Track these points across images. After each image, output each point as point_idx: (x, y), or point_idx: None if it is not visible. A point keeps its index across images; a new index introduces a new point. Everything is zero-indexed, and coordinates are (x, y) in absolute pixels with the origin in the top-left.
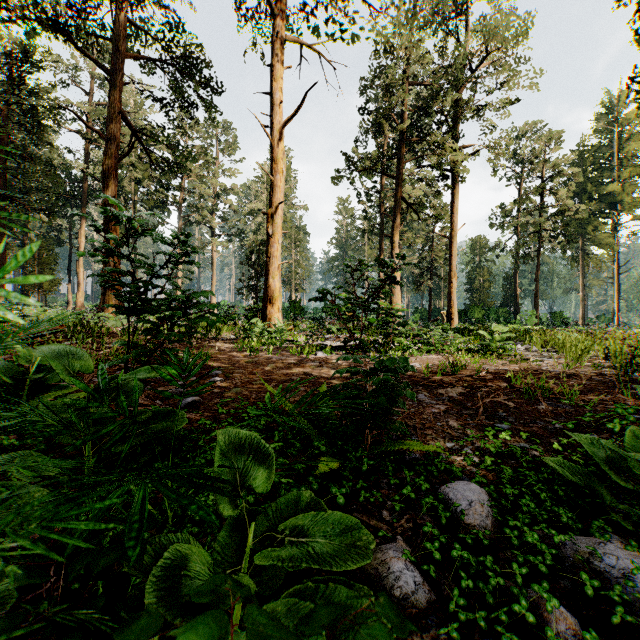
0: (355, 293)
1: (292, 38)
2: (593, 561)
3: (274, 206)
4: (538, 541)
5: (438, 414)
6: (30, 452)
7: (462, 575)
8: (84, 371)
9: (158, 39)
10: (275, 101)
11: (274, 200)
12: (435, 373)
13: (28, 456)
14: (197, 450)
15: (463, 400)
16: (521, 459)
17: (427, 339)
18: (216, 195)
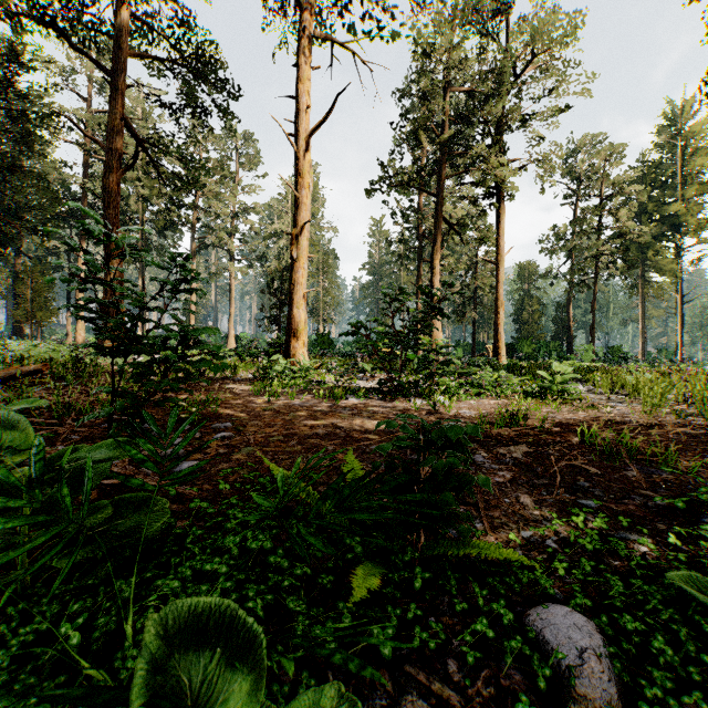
0: (393, 327)
1: (319, 35)
2: None
3: (299, 226)
4: None
5: (503, 485)
6: None
7: None
8: (16, 446)
9: (167, 36)
10: (300, 106)
11: (299, 219)
12: (490, 424)
13: None
14: (183, 552)
15: (531, 463)
16: (630, 562)
17: (476, 380)
18: (234, 215)
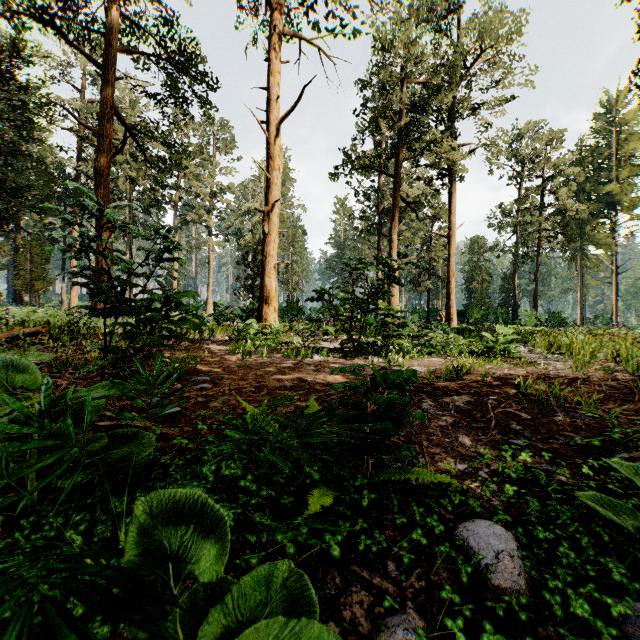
0: (353, 293)
1: (289, 32)
2: None
3: (270, 204)
4: (590, 613)
5: (445, 428)
6: None
7: None
8: (27, 387)
9: (152, 34)
10: (271, 96)
11: (270, 198)
12: (438, 378)
13: None
14: (167, 478)
15: (471, 410)
16: (548, 488)
17: (428, 341)
18: (213, 194)
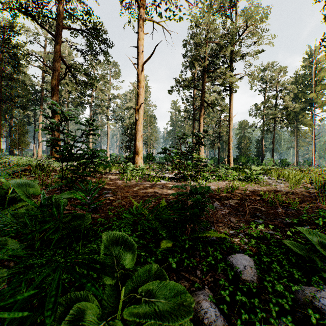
0: (180, 150)
1: (148, 18)
2: (314, 301)
3: (139, 105)
4: (283, 290)
5: (225, 214)
6: (5, 238)
7: (242, 311)
8: (35, 194)
9: (79, 19)
10: (139, 51)
11: (139, 102)
12: (222, 191)
13: (4, 240)
14: (96, 236)
15: (237, 206)
16: (270, 240)
17: (218, 173)
18: (109, 99)
